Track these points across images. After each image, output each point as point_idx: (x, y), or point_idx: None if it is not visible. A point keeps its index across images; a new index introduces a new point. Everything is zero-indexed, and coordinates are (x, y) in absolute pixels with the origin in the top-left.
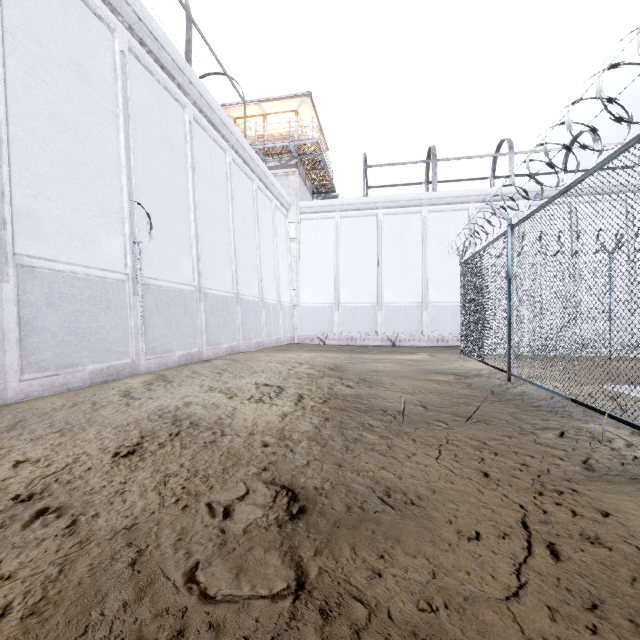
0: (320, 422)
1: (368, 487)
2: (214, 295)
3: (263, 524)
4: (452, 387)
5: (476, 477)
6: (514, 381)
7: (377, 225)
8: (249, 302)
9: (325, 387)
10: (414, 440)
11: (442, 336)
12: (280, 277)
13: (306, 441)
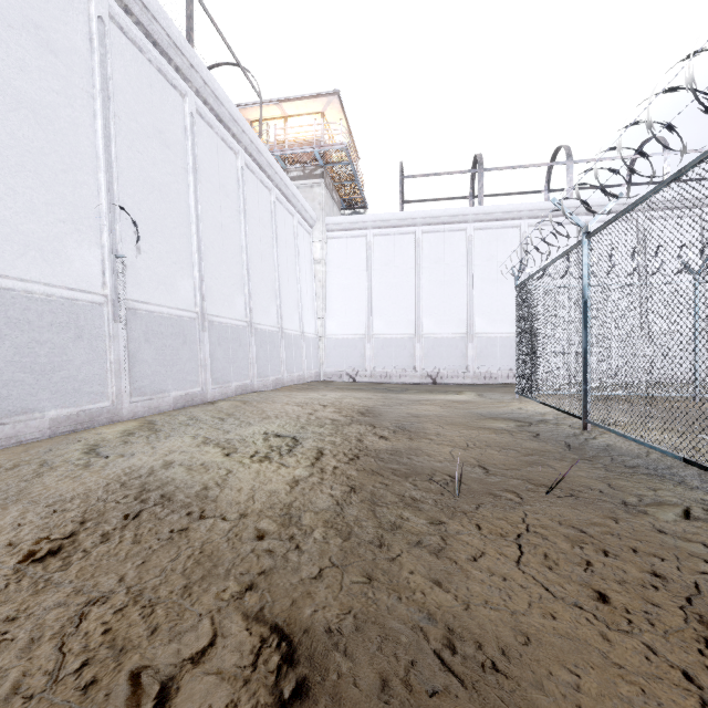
0: (343, 494)
1: (416, 628)
2: (222, 323)
3: None
4: (515, 439)
5: (589, 603)
6: (590, 430)
7: (415, 244)
8: (265, 332)
9: (353, 439)
10: (478, 526)
11: (490, 372)
12: (303, 304)
13: (321, 529)
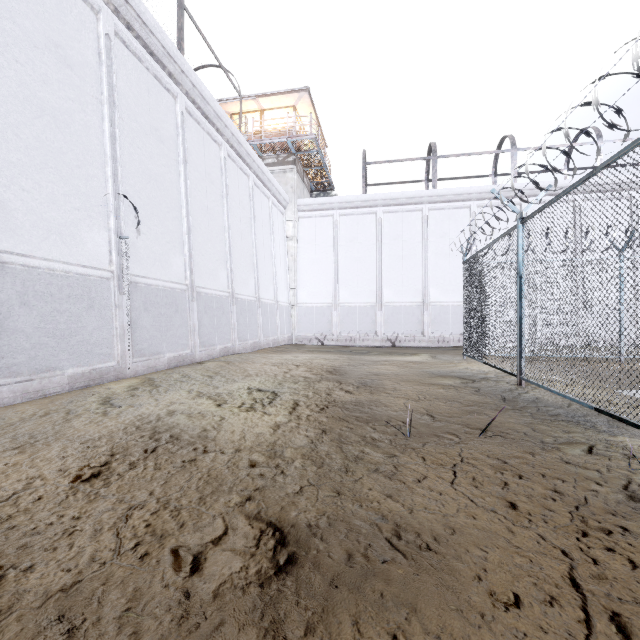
0: (316, 435)
1: (373, 524)
2: (208, 294)
3: (240, 583)
4: (459, 393)
5: (502, 509)
6: (525, 385)
7: (377, 223)
8: (245, 302)
9: (323, 393)
10: (424, 458)
11: (443, 336)
12: (277, 276)
13: (300, 460)
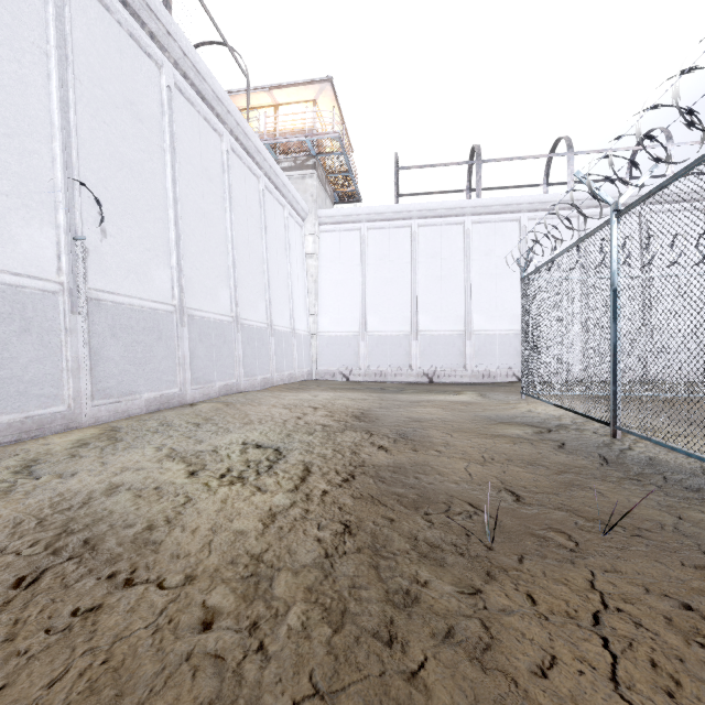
0: (334, 538)
1: None
2: (203, 318)
3: None
4: (539, 450)
5: None
6: (620, 437)
7: (411, 238)
8: (253, 329)
9: (346, 450)
10: (531, 598)
11: (489, 371)
12: (294, 299)
13: (300, 608)
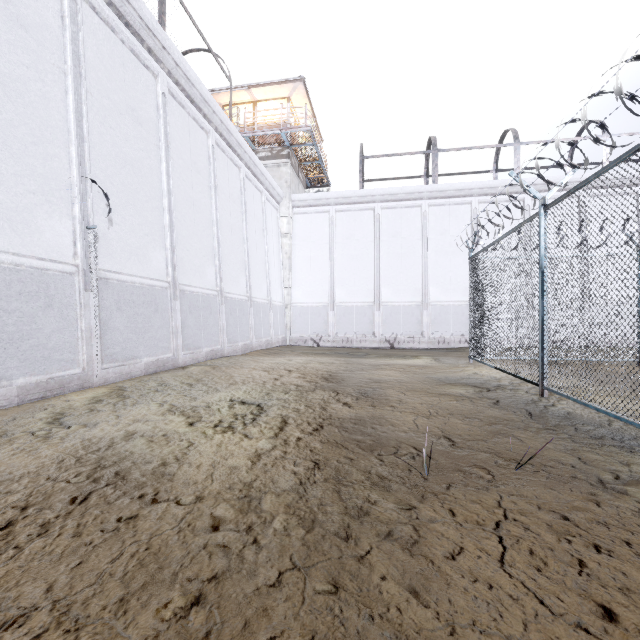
0: (307, 471)
1: None
2: (193, 292)
3: None
4: (476, 406)
5: (595, 624)
6: (547, 396)
7: (374, 220)
8: (235, 301)
9: (316, 406)
10: (452, 512)
11: (443, 337)
12: (271, 274)
13: (282, 517)
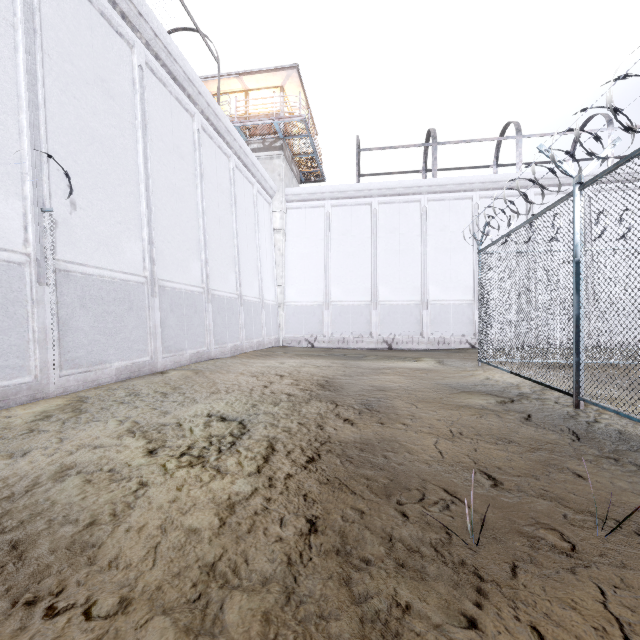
0: (298, 539)
1: None
2: (175, 289)
3: None
4: (506, 423)
5: None
6: (582, 408)
7: (371, 215)
8: (223, 299)
9: (312, 424)
10: (537, 632)
11: (443, 338)
12: (263, 271)
13: None
